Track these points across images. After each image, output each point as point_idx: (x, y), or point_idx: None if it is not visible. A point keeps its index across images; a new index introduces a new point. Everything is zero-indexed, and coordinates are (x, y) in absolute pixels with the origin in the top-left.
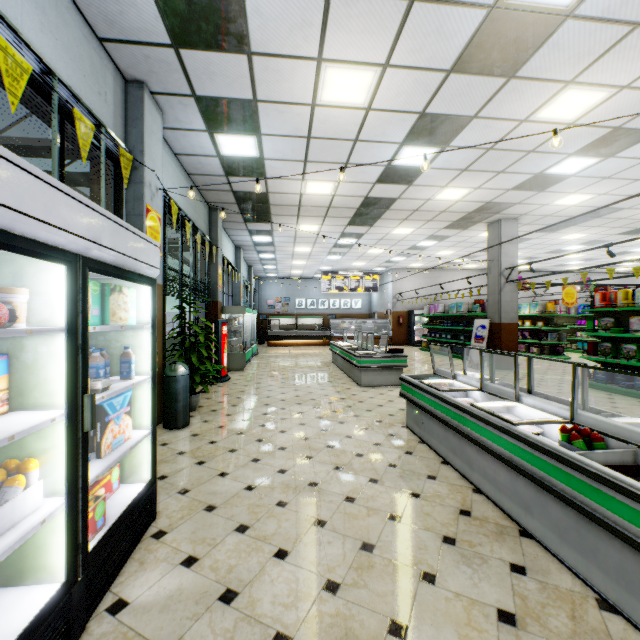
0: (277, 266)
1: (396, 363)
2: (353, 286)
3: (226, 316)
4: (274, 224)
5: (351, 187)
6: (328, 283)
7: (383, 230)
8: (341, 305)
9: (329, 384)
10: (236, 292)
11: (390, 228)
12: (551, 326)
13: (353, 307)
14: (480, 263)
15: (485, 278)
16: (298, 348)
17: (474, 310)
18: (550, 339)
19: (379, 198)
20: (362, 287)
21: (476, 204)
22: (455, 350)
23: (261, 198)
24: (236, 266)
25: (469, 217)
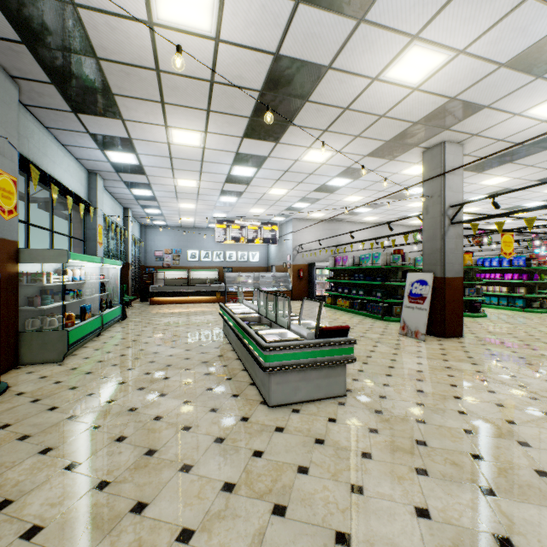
0: (162, 210)
1: (336, 355)
2: (251, 237)
3: (48, 267)
4: (128, 123)
5: (250, 10)
6: (223, 232)
7: (292, 152)
8: (238, 258)
9: (206, 401)
10: (90, 235)
11: (302, 149)
12: (469, 280)
13: (250, 260)
14: (381, 215)
15: (381, 232)
16: (186, 307)
17: (395, 261)
18: (468, 294)
19: (298, 63)
20: (260, 238)
21: (434, 102)
22: (370, 308)
23: (69, 28)
24: (90, 199)
25: (409, 133)
